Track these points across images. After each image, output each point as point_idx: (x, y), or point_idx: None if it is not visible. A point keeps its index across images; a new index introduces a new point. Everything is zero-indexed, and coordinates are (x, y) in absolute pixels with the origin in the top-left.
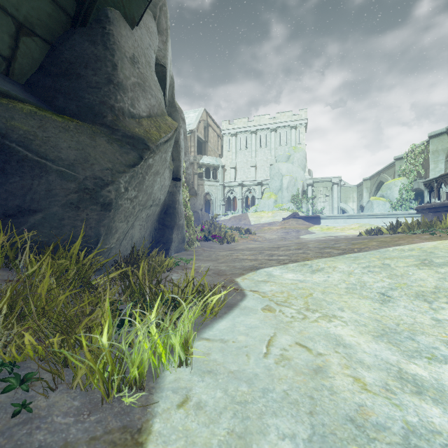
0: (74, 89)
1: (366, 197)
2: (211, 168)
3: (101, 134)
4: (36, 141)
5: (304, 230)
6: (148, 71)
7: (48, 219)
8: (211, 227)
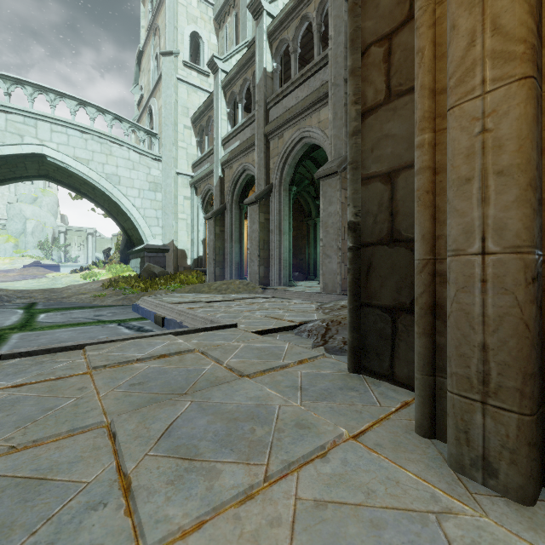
0: None
1: None
2: None
3: None
4: None
5: (42, 276)
6: None
7: None
8: None
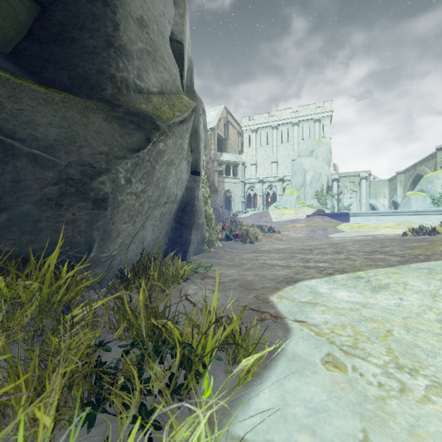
0: (66, 57)
1: (400, 192)
2: (231, 165)
3: (96, 110)
4: (2, 114)
5: (332, 228)
6: (161, 40)
7: (17, 221)
8: (232, 225)
